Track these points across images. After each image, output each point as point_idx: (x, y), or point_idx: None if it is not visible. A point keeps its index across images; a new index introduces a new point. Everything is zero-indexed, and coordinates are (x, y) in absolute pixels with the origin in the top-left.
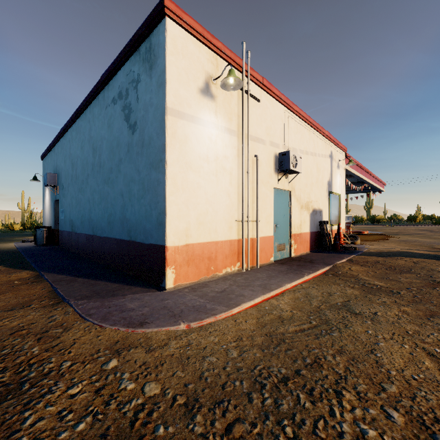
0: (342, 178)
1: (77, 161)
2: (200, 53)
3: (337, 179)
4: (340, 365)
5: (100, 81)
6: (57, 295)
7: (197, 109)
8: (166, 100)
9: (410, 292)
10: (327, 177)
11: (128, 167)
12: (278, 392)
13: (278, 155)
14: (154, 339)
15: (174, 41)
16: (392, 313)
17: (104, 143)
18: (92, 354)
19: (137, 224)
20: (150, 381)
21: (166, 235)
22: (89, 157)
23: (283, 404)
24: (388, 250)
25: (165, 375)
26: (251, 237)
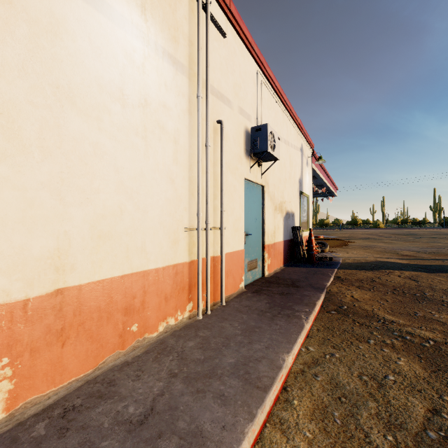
0: (310, 177)
1: None
2: None
3: (307, 177)
4: None
5: None
6: None
7: None
8: None
9: None
10: (298, 174)
11: None
12: None
13: (250, 131)
14: None
15: None
16: None
17: None
18: None
19: None
20: None
21: None
22: None
23: None
24: (364, 260)
25: None
26: (211, 255)
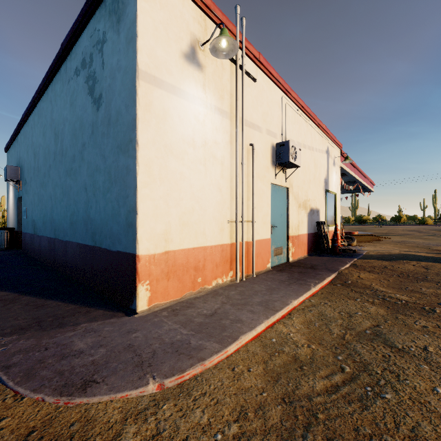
0: (337, 176)
1: (39, 150)
2: (184, 8)
3: (333, 176)
4: None
5: (61, 49)
6: None
7: (180, 78)
8: (136, 60)
9: None
10: (324, 174)
11: (93, 153)
12: None
13: (276, 146)
14: (98, 424)
15: None
16: None
17: (66, 125)
18: None
19: (102, 225)
20: None
21: (137, 240)
22: (50, 144)
23: None
24: (388, 253)
25: None
26: (246, 240)
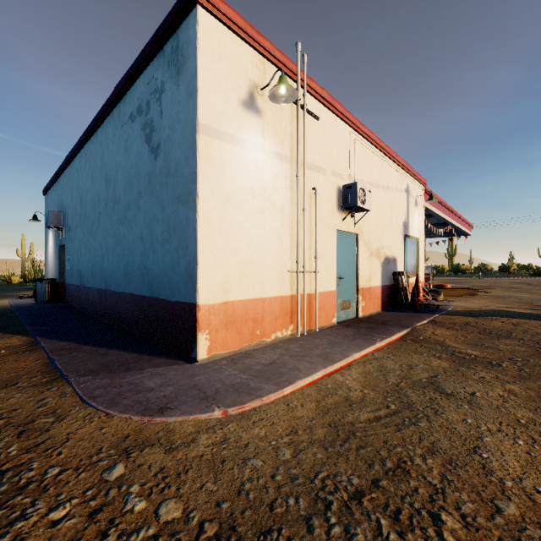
0: (420, 218)
1: (86, 195)
2: (242, 55)
3: (415, 219)
4: (434, 471)
5: (115, 92)
6: (54, 369)
7: (238, 127)
8: (197, 114)
9: (514, 364)
10: (403, 217)
11: (150, 202)
12: (349, 516)
13: (342, 188)
14: (177, 433)
15: (208, 37)
16: (495, 394)
17: (119, 172)
18: (90, 455)
19: (160, 276)
20: (168, 499)
21: (198, 290)
22: (101, 190)
23: (358, 536)
24: (478, 308)
25: (190, 489)
26: (308, 292)
